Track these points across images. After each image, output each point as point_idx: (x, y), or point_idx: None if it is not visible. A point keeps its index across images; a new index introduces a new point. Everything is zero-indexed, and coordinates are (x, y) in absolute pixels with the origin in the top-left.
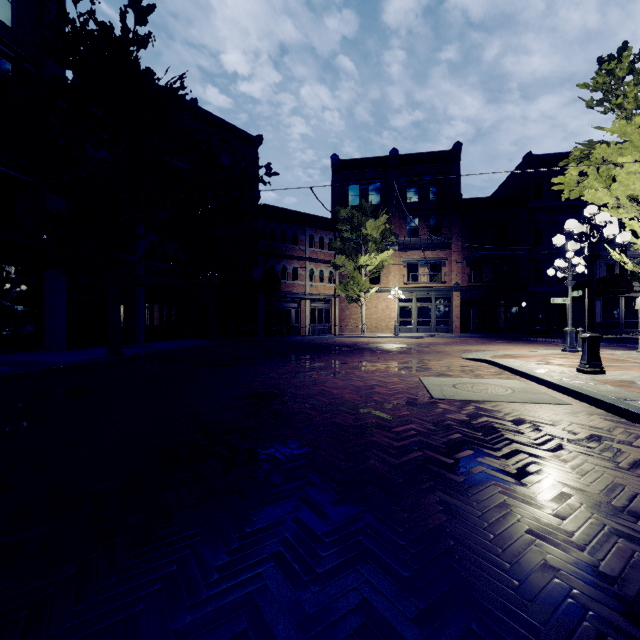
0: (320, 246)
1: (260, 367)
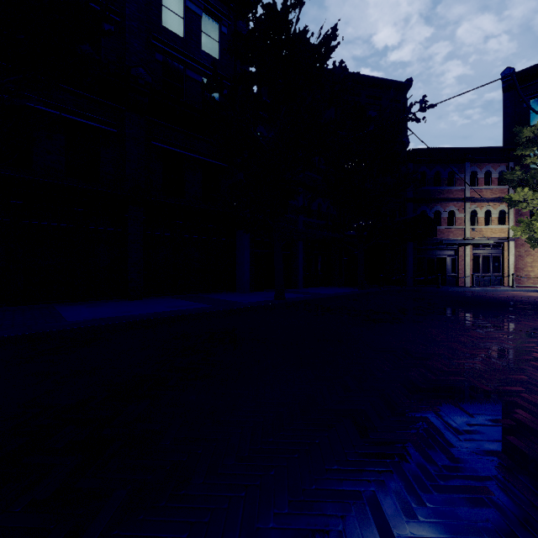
0: (485, 182)
1: (428, 328)
